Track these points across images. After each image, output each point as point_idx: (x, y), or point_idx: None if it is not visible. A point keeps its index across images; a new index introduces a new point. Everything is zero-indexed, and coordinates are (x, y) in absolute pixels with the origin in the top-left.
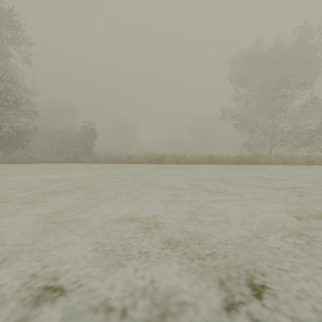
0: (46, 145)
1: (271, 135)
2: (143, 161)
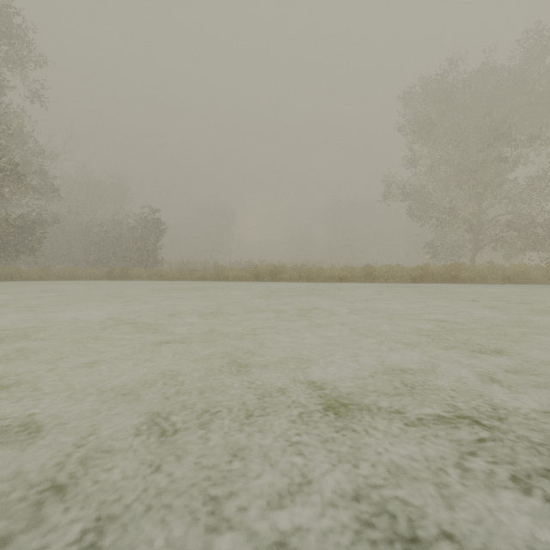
0: (76, 247)
1: (474, 230)
2: (244, 276)
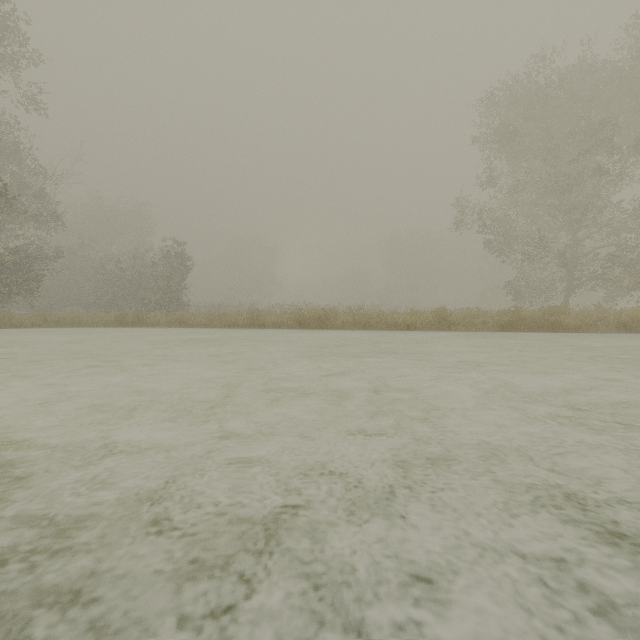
0: (86, 287)
1: (568, 265)
2: (286, 322)
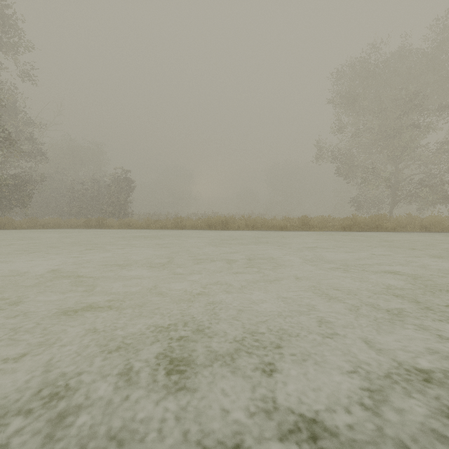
0: (61, 201)
1: (392, 186)
2: (200, 225)
